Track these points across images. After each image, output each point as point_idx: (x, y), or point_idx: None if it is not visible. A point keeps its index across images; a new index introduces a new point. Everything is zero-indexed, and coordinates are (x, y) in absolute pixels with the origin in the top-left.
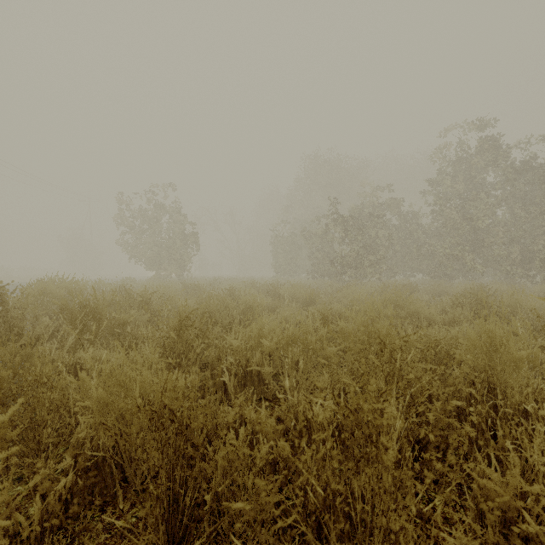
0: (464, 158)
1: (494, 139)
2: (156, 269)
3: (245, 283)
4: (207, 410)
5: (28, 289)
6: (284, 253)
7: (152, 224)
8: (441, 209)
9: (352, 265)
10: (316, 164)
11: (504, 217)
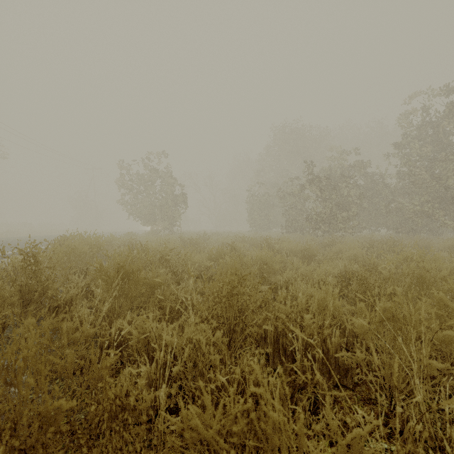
0: (435, 122)
1: None
2: (151, 225)
3: (233, 238)
4: None
5: (56, 246)
6: (259, 210)
7: (147, 186)
8: (411, 170)
9: (326, 221)
10: (284, 134)
11: None
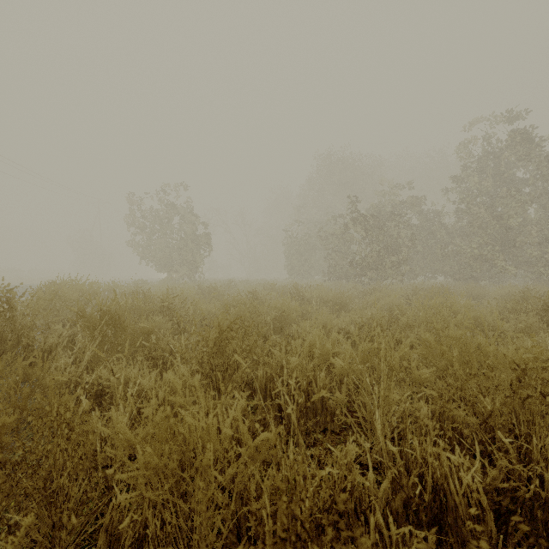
0: (494, 153)
1: (528, 131)
2: (167, 271)
3: (262, 286)
4: (327, 495)
5: (39, 293)
6: (298, 254)
7: (163, 224)
8: (468, 207)
9: (373, 266)
10: (329, 163)
11: (537, 215)
